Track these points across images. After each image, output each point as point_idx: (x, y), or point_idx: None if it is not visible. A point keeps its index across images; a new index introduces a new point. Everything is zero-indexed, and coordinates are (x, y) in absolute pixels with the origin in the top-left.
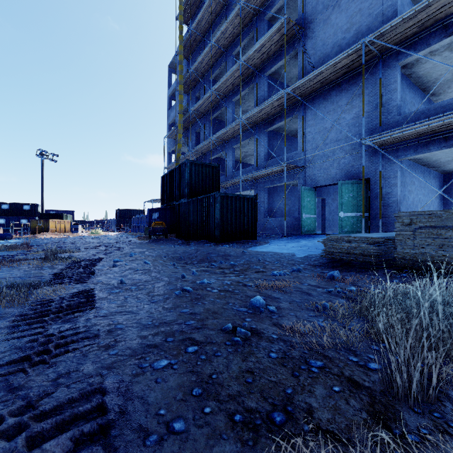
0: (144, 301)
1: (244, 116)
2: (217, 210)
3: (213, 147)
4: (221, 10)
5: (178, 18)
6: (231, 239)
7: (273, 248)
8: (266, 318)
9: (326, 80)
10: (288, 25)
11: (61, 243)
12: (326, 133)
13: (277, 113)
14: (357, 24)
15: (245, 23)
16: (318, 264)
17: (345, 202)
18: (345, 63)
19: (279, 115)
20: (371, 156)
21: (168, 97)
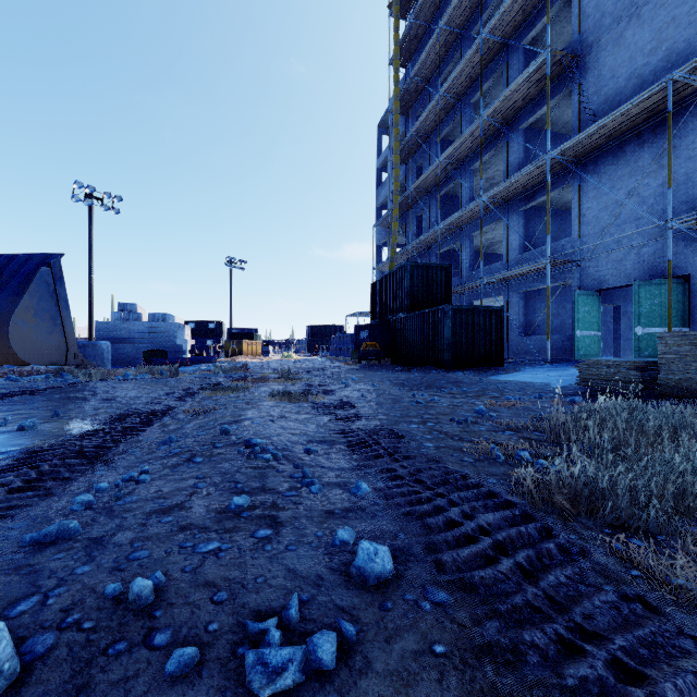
0: (387, 406)
1: (487, 194)
2: (448, 328)
3: (442, 237)
4: (453, 42)
5: (393, 65)
6: (467, 365)
7: (523, 377)
8: (485, 419)
9: (615, 132)
10: (554, 59)
11: (269, 367)
12: (617, 209)
13: (539, 184)
14: (668, 40)
15: (490, 58)
16: (571, 393)
17: (644, 313)
18: (643, 107)
19: (541, 186)
20: (693, 241)
21: (378, 169)
